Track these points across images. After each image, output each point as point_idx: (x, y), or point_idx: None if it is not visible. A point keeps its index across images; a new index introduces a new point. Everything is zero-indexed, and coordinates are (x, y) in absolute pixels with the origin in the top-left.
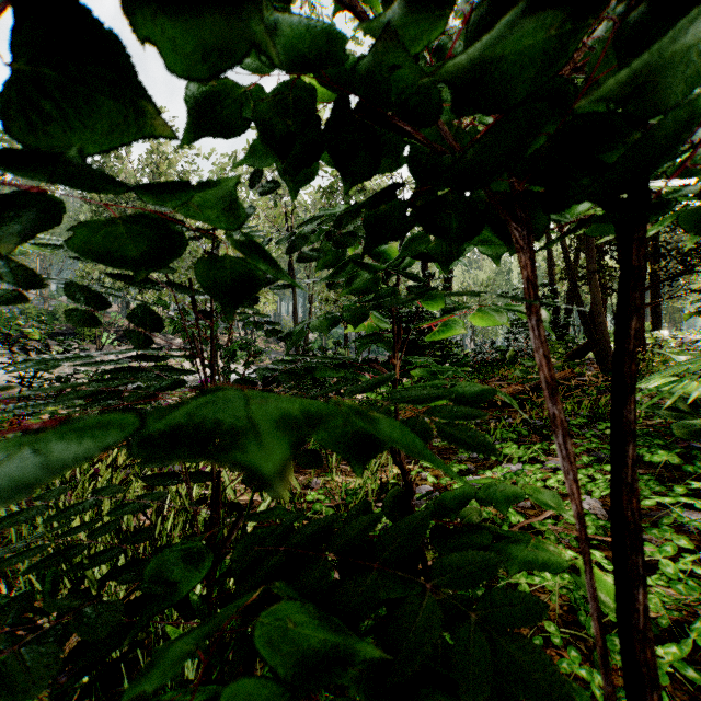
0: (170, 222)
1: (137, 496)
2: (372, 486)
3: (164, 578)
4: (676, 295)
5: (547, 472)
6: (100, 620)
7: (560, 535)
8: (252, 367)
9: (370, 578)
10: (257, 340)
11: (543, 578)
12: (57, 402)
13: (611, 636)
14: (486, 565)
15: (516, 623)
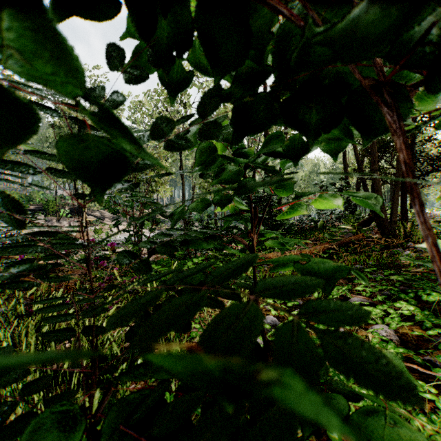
0: None
1: None
2: None
3: None
4: (427, 185)
5: None
6: None
7: None
8: (156, 231)
9: None
10: None
11: (365, 401)
12: None
13: None
14: None
15: None
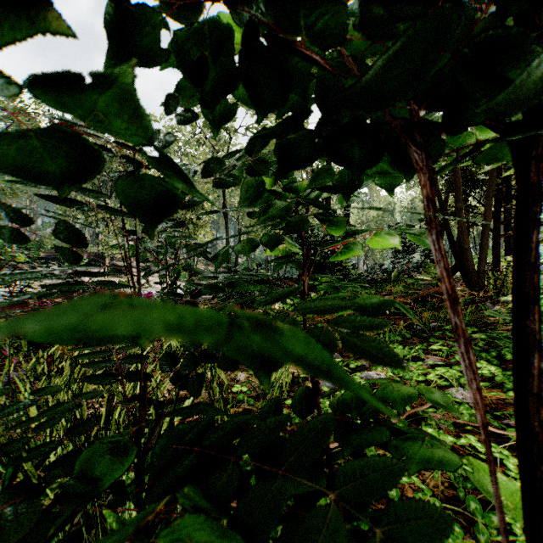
0: (78, 136)
1: (72, 396)
2: (286, 380)
3: (89, 475)
4: None
5: (426, 368)
6: (16, 523)
7: (439, 421)
8: None
9: (275, 486)
10: (198, 263)
11: None
12: (0, 312)
13: (489, 513)
14: (389, 472)
15: (422, 540)
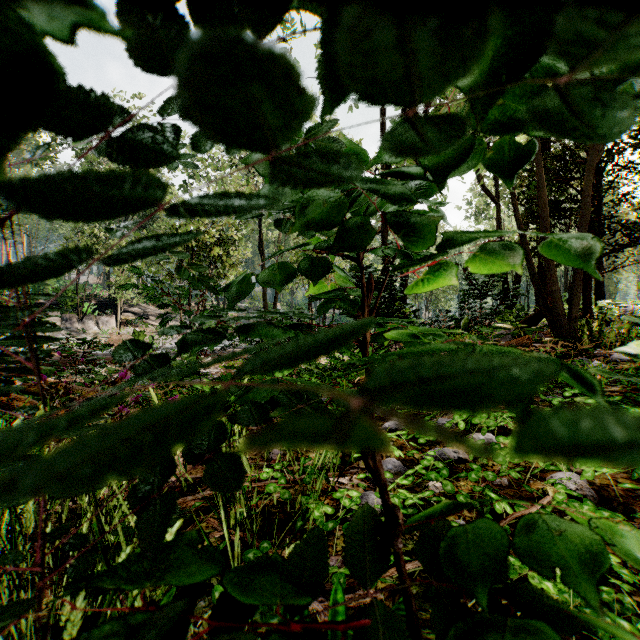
0: None
1: None
2: (334, 461)
3: None
4: (621, 266)
5: None
6: None
7: None
8: None
9: None
10: None
11: None
12: None
13: None
14: None
15: None
